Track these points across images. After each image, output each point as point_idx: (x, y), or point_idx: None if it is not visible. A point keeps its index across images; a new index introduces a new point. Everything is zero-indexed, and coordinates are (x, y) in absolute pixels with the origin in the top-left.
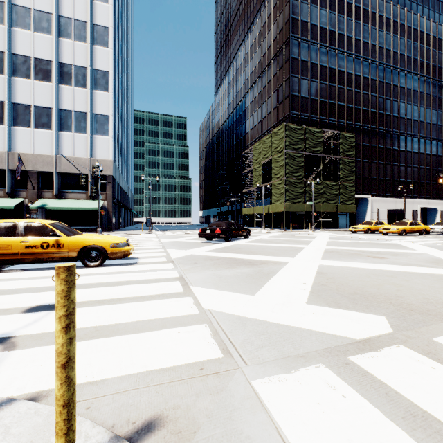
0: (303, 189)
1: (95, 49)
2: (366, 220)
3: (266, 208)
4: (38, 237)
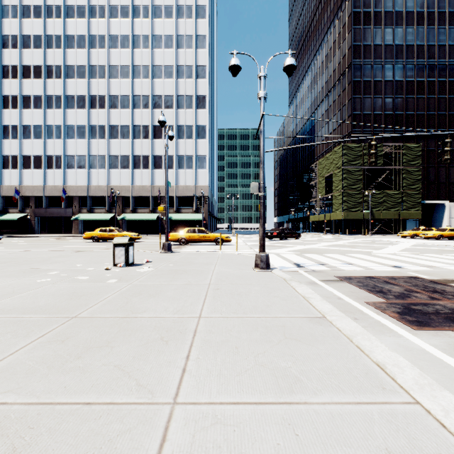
0: (361, 199)
1: (198, 112)
2: (443, 226)
3: (328, 215)
4: (202, 234)
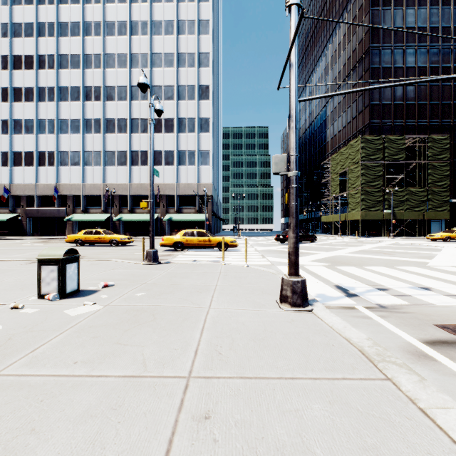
0: (381, 197)
1: (201, 103)
2: None
3: (343, 216)
4: (202, 237)
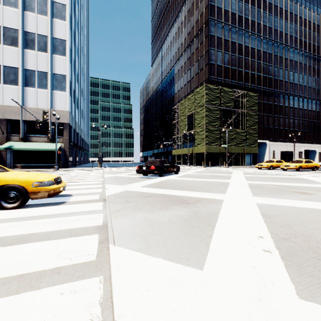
0: (219, 135)
1: (55, 22)
2: (265, 159)
3: (190, 149)
4: None
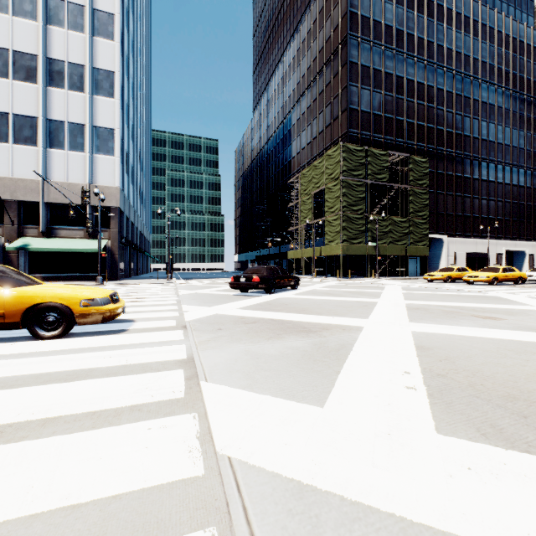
0: (364, 226)
1: (96, 42)
2: (441, 266)
3: (317, 250)
4: None
